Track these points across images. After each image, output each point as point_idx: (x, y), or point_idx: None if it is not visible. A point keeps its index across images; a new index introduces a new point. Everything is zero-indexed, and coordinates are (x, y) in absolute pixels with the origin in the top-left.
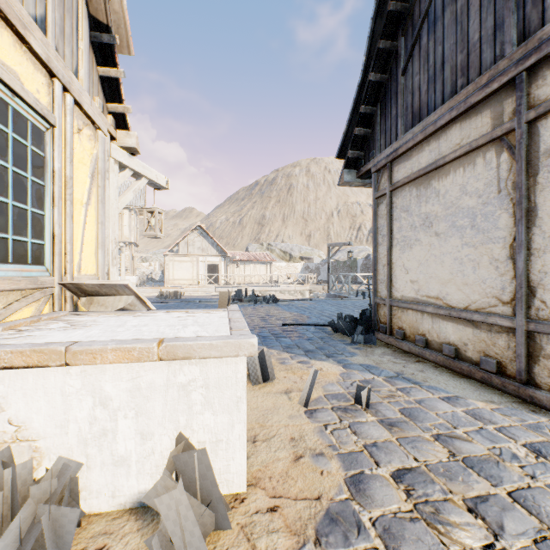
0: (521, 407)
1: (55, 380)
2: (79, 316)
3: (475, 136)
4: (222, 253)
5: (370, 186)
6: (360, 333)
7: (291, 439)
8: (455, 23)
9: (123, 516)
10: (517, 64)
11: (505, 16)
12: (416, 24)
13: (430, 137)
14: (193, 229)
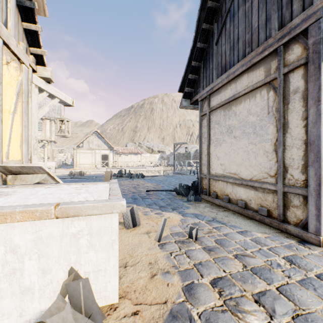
0: (280, 235)
1: None
2: (5, 188)
3: (256, 81)
4: (110, 148)
5: (198, 109)
6: (192, 194)
7: (149, 263)
8: (245, 16)
9: None
10: (278, 41)
11: (272, 14)
12: (223, 16)
13: (231, 81)
14: (92, 133)
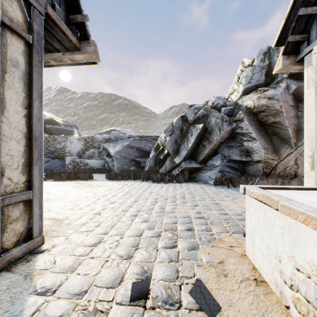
0: (26, 265)
1: None
2: None
3: None
4: None
5: None
6: None
7: (226, 275)
8: None
9: None
10: None
11: None
12: None
13: None
14: None
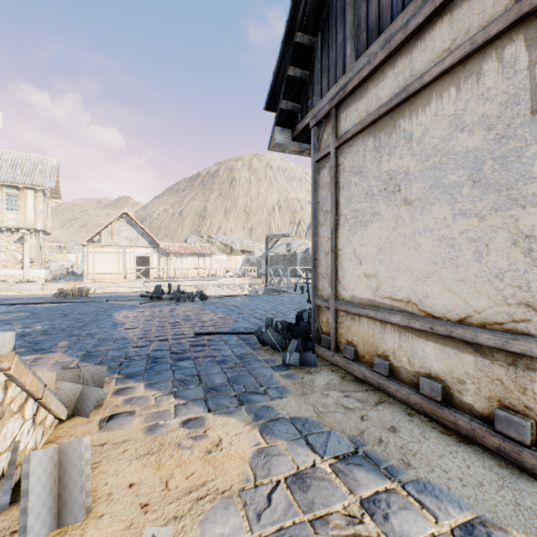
0: None
1: None
2: None
3: (481, 25)
4: (153, 245)
5: (309, 155)
6: (295, 346)
7: None
8: None
9: None
10: None
11: None
12: None
13: (397, 53)
14: (119, 217)
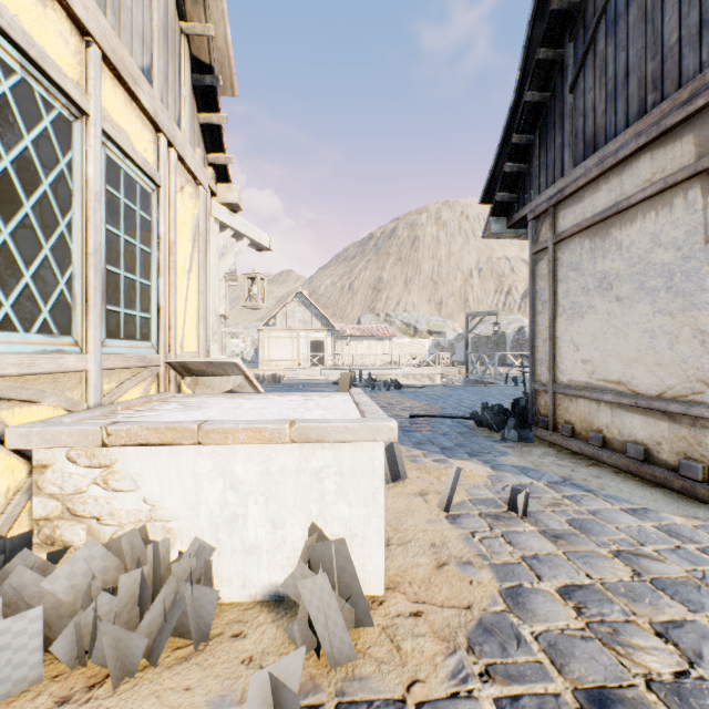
0: None
1: (187, 459)
2: (188, 398)
3: (672, 169)
4: (328, 327)
5: (526, 238)
6: (512, 427)
7: (432, 545)
8: (644, 21)
9: (255, 608)
10: None
11: None
12: (589, 25)
13: (609, 171)
14: (293, 298)
